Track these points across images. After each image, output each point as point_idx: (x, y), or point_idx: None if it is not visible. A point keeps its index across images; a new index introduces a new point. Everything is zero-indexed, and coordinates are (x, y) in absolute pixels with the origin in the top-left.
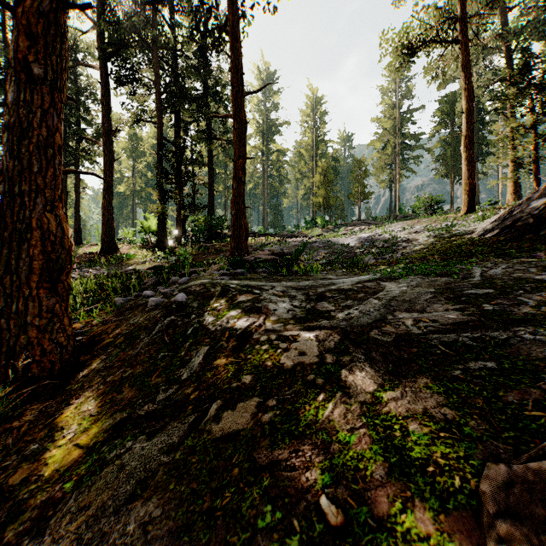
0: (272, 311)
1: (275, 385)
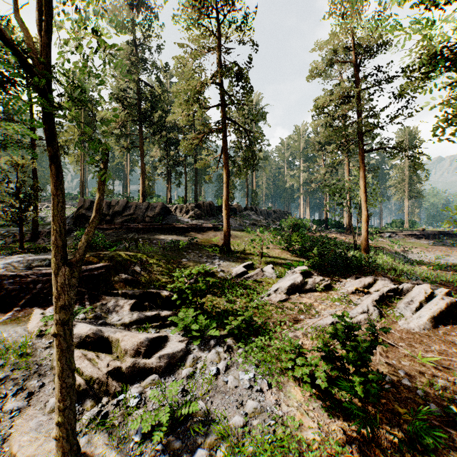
0: (2, 232)
1: (4, 235)
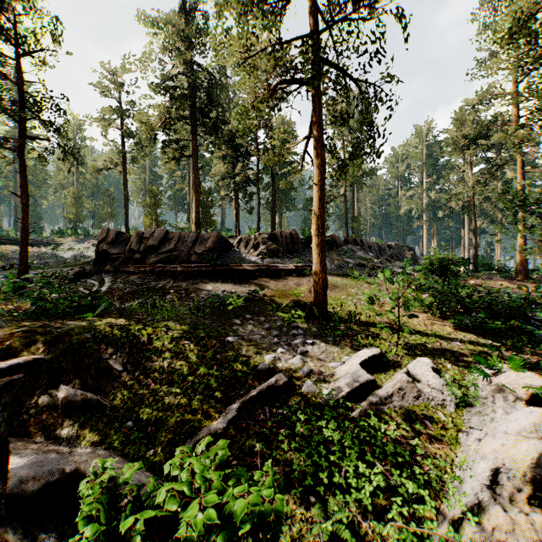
0: None
1: None
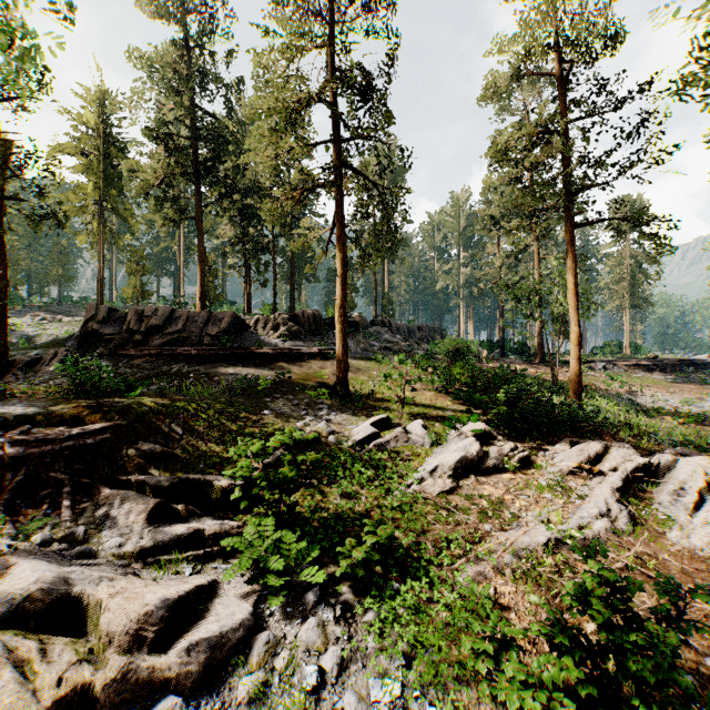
0: None
1: None
